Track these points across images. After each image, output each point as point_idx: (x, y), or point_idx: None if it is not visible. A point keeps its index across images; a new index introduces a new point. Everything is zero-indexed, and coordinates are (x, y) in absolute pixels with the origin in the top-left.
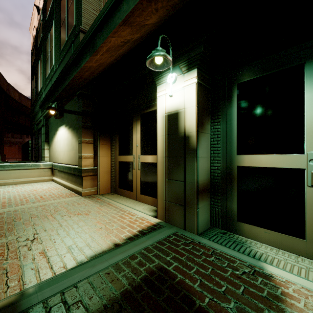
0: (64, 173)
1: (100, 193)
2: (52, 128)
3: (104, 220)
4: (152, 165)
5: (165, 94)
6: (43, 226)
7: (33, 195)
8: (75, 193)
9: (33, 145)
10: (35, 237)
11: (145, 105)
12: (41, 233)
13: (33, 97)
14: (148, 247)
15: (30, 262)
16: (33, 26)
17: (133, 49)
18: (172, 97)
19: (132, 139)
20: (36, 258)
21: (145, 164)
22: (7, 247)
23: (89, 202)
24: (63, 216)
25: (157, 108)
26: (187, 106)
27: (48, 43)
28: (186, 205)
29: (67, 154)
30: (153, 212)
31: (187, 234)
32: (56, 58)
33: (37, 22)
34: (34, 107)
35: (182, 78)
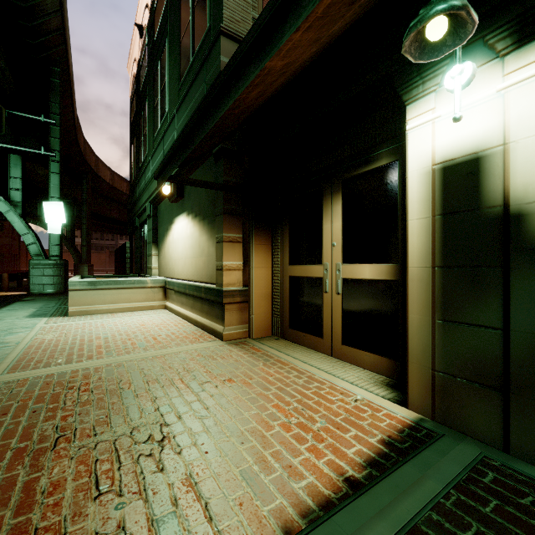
0: (186, 296)
1: (254, 336)
2: (164, 220)
3: (288, 401)
4: (374, 285)
5: (432, 120)
6: (173, 406)
7: (140, 334)
8: (209, 334)
9: (132, 250)
10: (164, 435)
11: (356, 160)
12: (173, 424)
13: (133, 172)
14: (443, 504)
15: (170, 512)
16: (133, 59)
17: (341, 36)
18: (458, 123)
19: (322, 231)
20: (180, 501)
21: (356, 282)
22: (117, 454)
23: (241, 354)
24: (204, 385)
25: (408, 155)
26: (516, 136)
27: (158, 79)
28: (510, 391)
29: (190, 263)
30: (387, 390)
31: (523, 469)
32: (173, 99)
33: (140, 50)
34: (135, 188)
35: (496, 70)
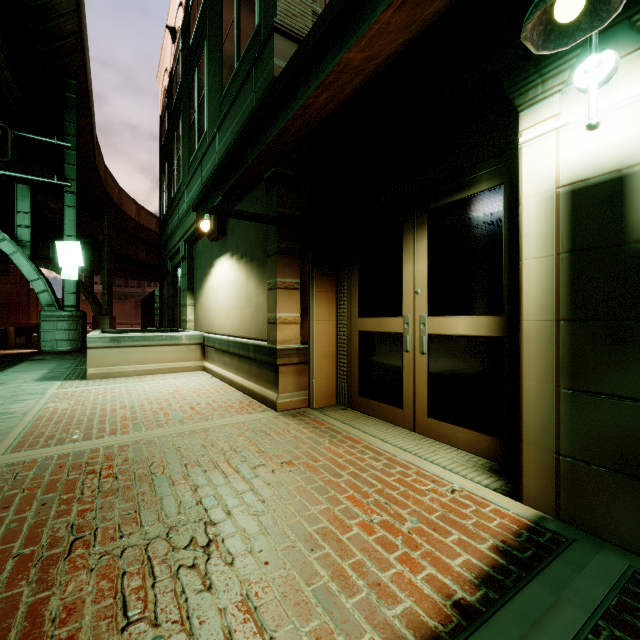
0: (229, 355)
1: (314, 405)
2: (201, 263)
3: (365, 492)
4: (471, 343)
5: (556, 129)
6: (219, 498)
7: (175, 402)
8: (259, 403)
9: (163, 299)
10: (210, 538)
11: (446, 185)
12: (221, 523)
13: (163, 205)
14: None
15: None
16: (164, 69)
17: (431, 26)
18: (593, 132)
19: (401, 275)
20: (235, 635)
21: (446, 339)
22: (150, 565)
23: (300, 428)
24: (257, 469)
25: (522, 176)
26: None
27: (194, 91)
28: None
29: (234, 314)
30: (491, 478)
31: None
32: (213, 115)
33: (172, 58)
34: (167, 224)
35: None
